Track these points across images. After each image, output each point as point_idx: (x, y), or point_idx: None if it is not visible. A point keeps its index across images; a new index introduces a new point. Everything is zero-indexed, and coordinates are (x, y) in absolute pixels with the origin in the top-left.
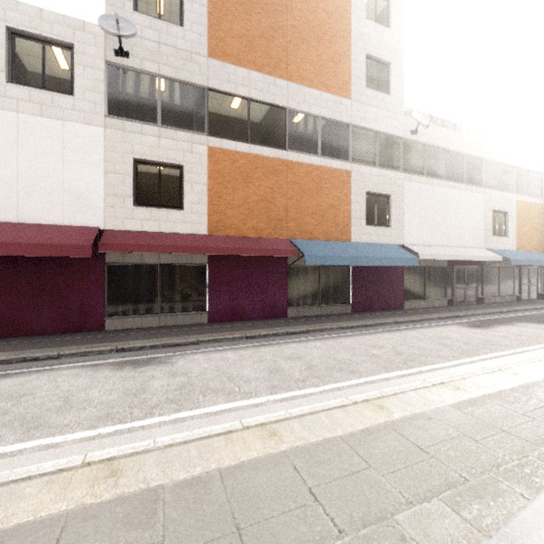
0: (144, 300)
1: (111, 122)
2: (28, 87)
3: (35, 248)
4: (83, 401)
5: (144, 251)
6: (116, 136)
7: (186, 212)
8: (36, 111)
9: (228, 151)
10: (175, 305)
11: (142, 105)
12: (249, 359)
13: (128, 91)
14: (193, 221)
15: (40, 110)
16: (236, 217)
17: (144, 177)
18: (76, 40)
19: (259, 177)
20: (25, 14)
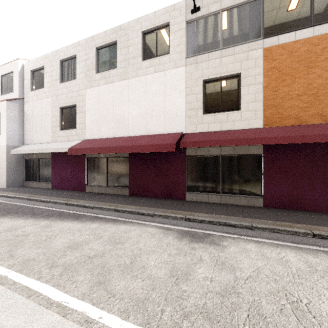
0: (210, 182)
1: (189, 61)
2: (150, 59)
3: (149, 147)
4: (141, 267)
5: (208, 145)
6: (192, 68)
7: (242, 111)
8: (153, 71)
9: (285, 44)
10: (233, 188)
11: (208, 40)
12: (325, 275)
13: (200, 34)
14: (249, 118)
15: (154, 69)
16: (295, 106)
17: (210, 92)
18: (170, 18)
19: (327, 57)
20: (149, 20)
